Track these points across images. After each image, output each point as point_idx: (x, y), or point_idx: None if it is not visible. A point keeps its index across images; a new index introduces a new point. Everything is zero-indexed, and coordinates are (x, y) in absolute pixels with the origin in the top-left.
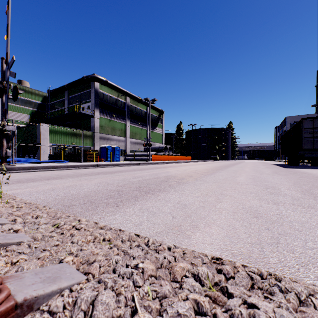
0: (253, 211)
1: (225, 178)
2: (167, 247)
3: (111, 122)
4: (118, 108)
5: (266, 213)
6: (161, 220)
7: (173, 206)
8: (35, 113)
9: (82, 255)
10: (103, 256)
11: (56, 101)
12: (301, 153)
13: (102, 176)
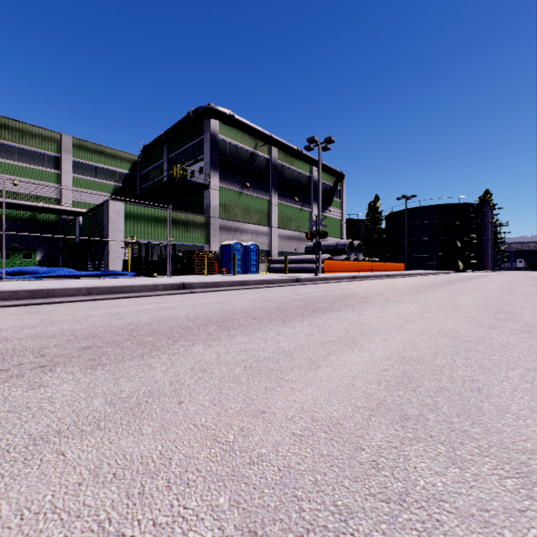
0: None
1: None
2: None
3: (242, 197)
4: (255, 169)
5: None
6: None
7: None
8: (120, 190)
9: None
10: None
11: (152, 167)
12: None
13: None
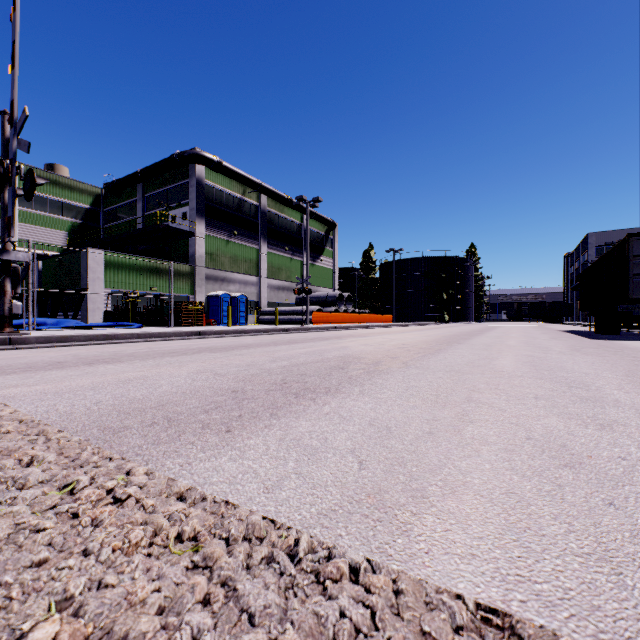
0: (556, 449)
1: (469, 362)
2: (349, 567)
3: (230, 246)
4: (243, 216)
5: (591, 455)
6: (331, 473)
7: (359, 432)
8: (79, 228)
9: (94, 611)
10: (156, 616)
11: (121, 204)
12: (626, 307)
13: (206, 356)
